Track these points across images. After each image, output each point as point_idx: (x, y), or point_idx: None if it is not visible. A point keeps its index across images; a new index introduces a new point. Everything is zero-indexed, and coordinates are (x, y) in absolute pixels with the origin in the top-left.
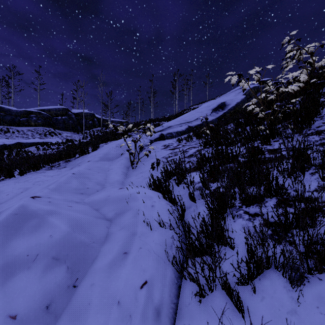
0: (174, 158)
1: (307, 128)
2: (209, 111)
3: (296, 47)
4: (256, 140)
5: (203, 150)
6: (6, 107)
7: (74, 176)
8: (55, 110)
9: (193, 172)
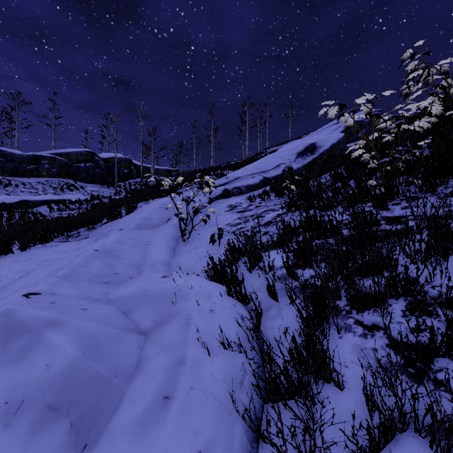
0: (244, 227)
1: (443, 184)
2: (293, 156)
3: (422, 64)
4: (365, 202)
5: (286, 215)
6: (7, 151)
7: (97, 255)
8: (75, 154)
9: (272, 250)
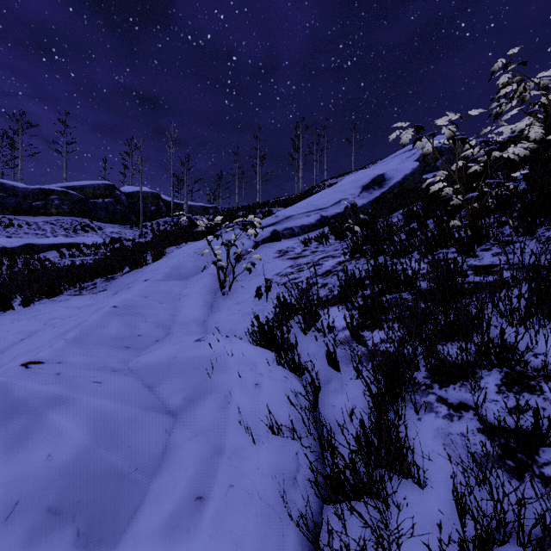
0: (298, 277)
1: (544, 225)
2: (358, 190)
3: (517, 77)
4: (447, 247)
5: (349, 263)
6: (8, 183)
7: (115, 313)
8: (92, 188)
9: (332, 306)
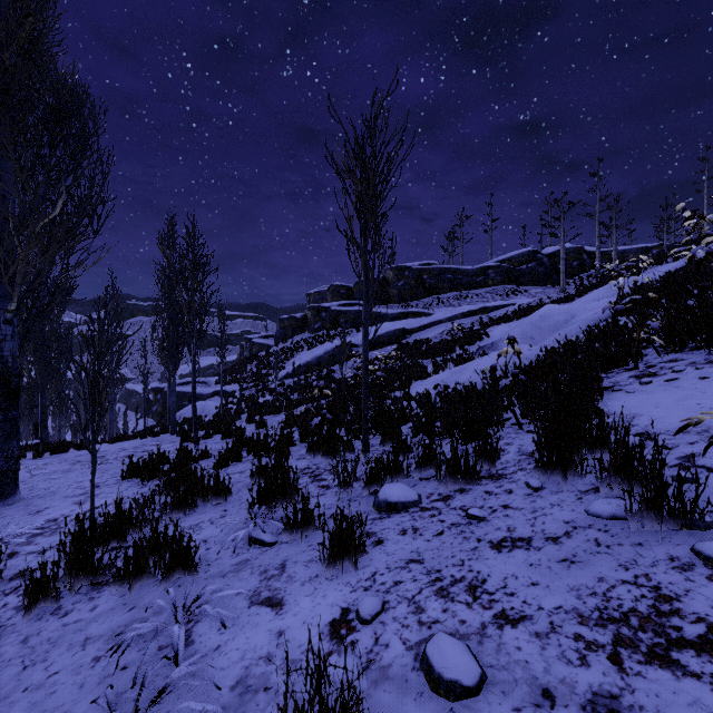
0: None
1: None
2: None
3: None
4: None
5: None
6: (462, 268)
7: None
8: (517, 257)
9: None
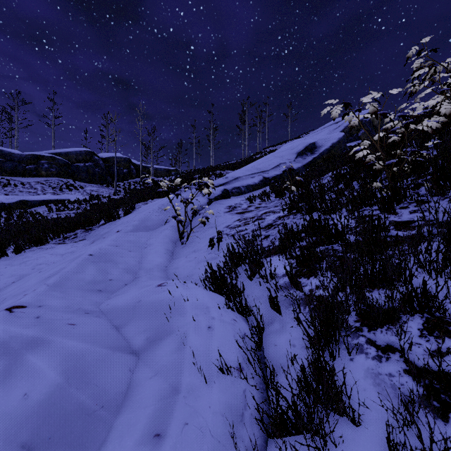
0: (244, 229)
1: None
2: (293, 155)
3: (428, 62)
4: (370, 205)
5: (287, 218)
6: (6, 150)
7: (91, 260)
8: (75, 154)
9: (274, 256)
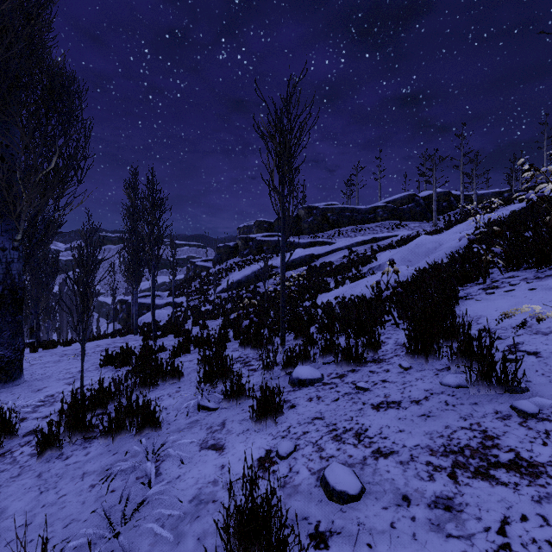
0: None
1: None
2: None
3: None
4: None
5: None
6: (357, 208)
7: None
8: (400, 199)
9: None
